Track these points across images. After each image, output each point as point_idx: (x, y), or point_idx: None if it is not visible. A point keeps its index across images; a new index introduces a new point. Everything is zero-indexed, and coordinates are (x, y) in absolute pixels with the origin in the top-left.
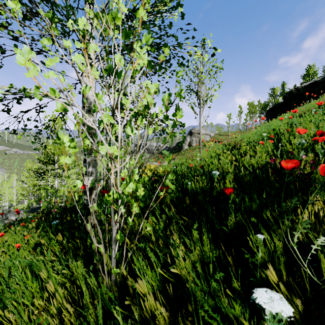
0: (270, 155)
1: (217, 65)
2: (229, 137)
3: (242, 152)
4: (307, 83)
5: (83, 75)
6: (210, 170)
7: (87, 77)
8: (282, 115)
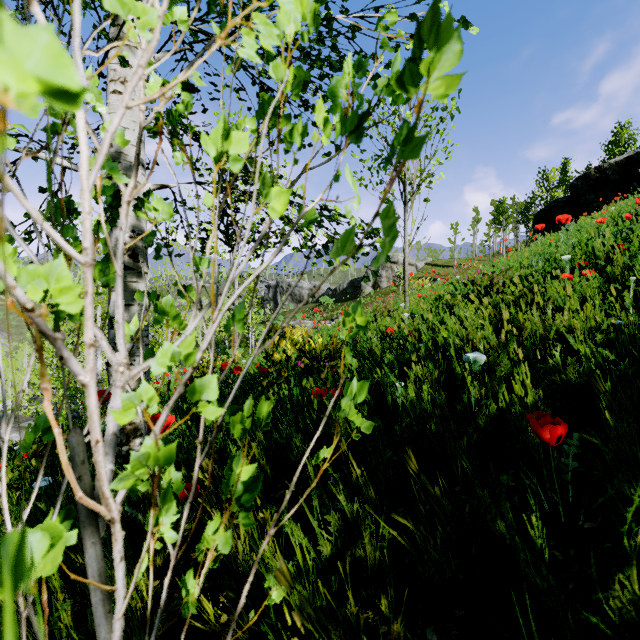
0: (595, 307)
1: (445, 102)
2: (454, 269)
3: (514, 299)
4: (622, 157)
5: (108, 91)
6: (441, 343)
7: (118, 95)
8: (583, 218)
